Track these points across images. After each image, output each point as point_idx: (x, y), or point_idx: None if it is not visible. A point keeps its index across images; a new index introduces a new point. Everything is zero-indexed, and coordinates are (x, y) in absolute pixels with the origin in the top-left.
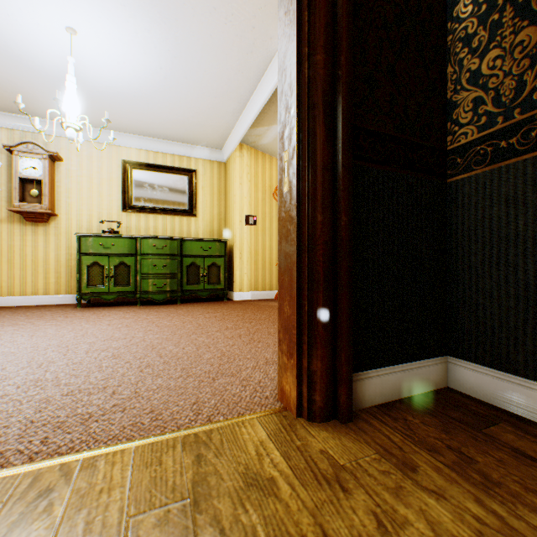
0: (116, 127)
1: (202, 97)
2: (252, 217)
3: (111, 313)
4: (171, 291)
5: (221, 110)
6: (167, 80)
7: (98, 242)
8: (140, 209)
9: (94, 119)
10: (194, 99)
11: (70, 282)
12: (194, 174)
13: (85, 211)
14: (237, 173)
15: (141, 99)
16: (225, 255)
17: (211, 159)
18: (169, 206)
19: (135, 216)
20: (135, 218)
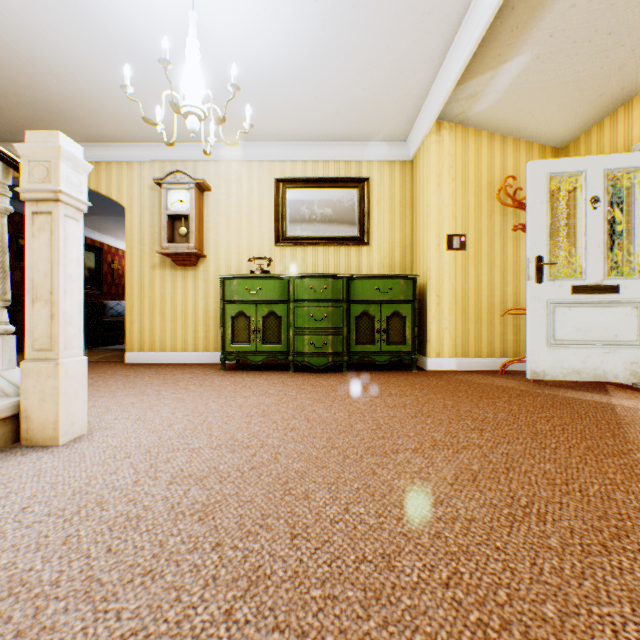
0: (266, 136)
1: (379, 43)
2: (458, 237)
3: (253, 383)
4: (333, 353)
5: (408, 61)
6: (325, 25)
7: (243, 285)
8: (295, 241)
9: (241, 129)
10: (366, 51)
11: (218, 337)
12: (365, 185)
13: (233, 248)
14: (431, 169)
15: (292, 76)
16: (412, 299)
17: (389, 159)
18: (331, 234)
19: (289, 250)
20: (289, 254)
